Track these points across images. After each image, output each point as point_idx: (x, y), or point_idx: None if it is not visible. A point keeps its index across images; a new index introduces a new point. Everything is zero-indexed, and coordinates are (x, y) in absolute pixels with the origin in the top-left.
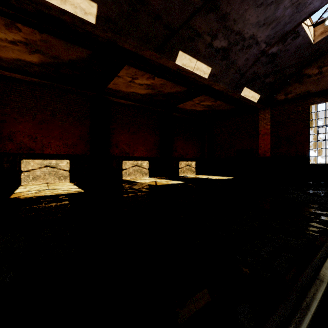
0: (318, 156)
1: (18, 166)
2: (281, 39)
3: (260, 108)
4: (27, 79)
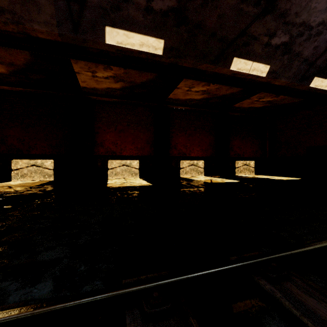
0: None
1: (106, 165)
2: None
3: None
4: (112, 100)
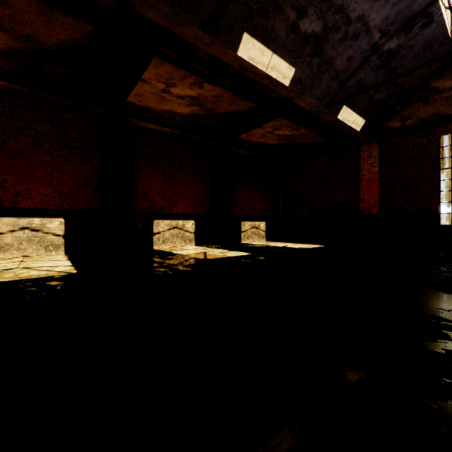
0: None
1: None
2: (405, 26)
3: (363, 141)
4: None
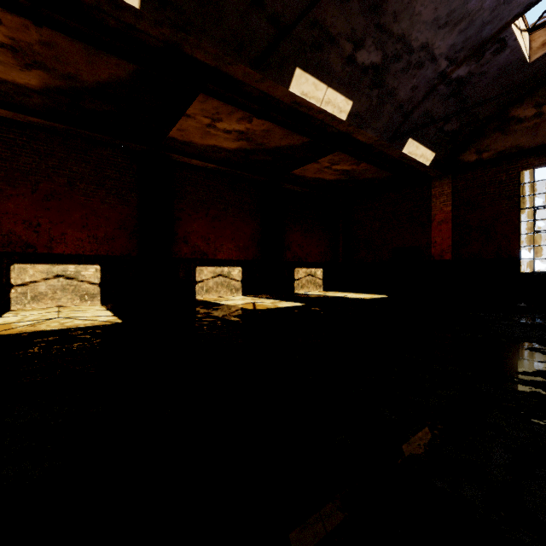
0: (534, 259)
1: (5, 276)
2: (475, 52)
3: (434, 176)
4: (22, 118)
